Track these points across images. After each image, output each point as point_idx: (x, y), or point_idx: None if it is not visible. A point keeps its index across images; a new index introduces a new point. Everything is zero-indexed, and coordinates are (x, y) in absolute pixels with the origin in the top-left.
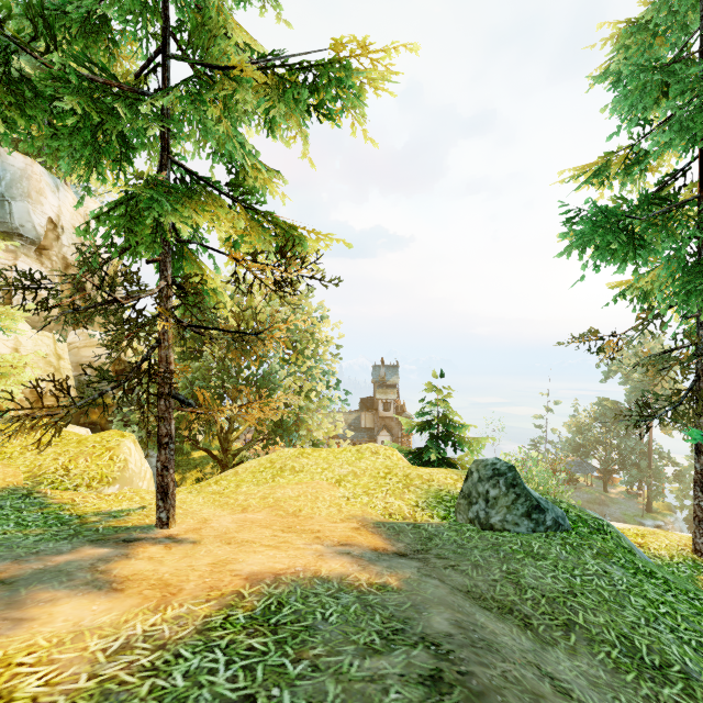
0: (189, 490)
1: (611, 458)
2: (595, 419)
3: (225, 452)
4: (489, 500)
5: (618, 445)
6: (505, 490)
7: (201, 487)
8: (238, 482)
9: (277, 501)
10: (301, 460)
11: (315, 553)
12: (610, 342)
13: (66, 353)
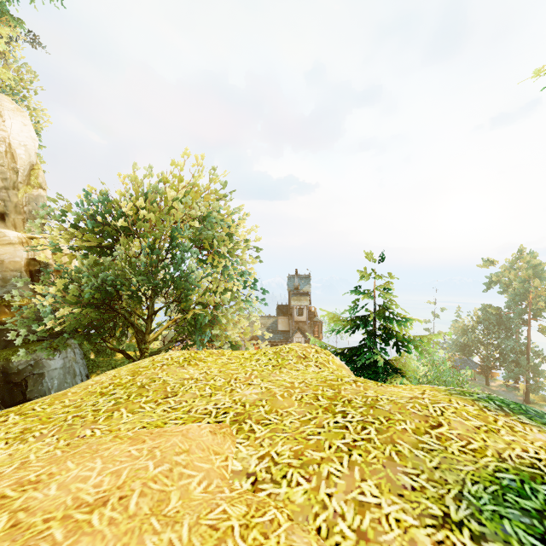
0: None
1: (493, 356)
2: (478, 322)
3: (142, 352)
4: None
5: (499, 345)
6: None
7: None
8: (33, 423)
9: (4, 538)
10: (184, 371)
11: None
12: None
13: None
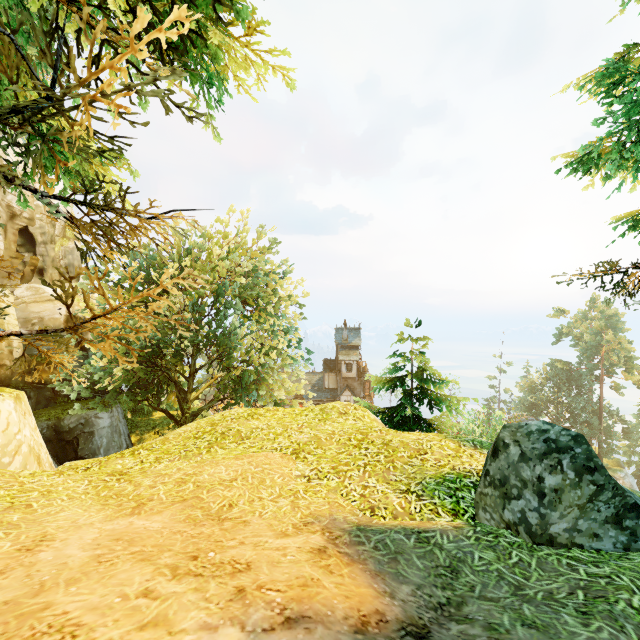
0: (88, 466)
1: (563, 416)
2: (547, 379)
3: (184, 412)
4: (544, 493)
5: (570, 404)
6: (575, 477)
7: (107, 461)
8: (160, 454)
9: (198, 488)
10: (250, 423)
11: None
12: (633, 274)
13: (12, 308)
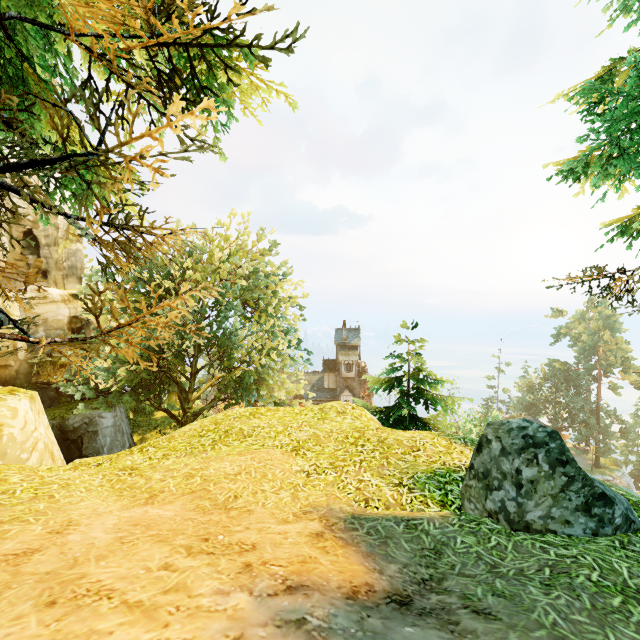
0: (99, 462)
1: (561, 416)
2: (545, 379)
3: (186, 411)
4: (522, 484)
5: (568, 404)
6: (549, 469)
7: (117, 457)
8: (167, 451)
9: (205, 482)
10: (252, 422)
11: (229, 627)
12: (619, 279)
13: (17, 309)
